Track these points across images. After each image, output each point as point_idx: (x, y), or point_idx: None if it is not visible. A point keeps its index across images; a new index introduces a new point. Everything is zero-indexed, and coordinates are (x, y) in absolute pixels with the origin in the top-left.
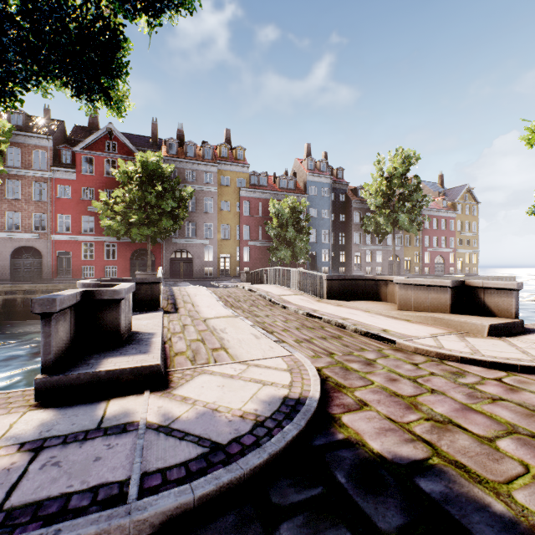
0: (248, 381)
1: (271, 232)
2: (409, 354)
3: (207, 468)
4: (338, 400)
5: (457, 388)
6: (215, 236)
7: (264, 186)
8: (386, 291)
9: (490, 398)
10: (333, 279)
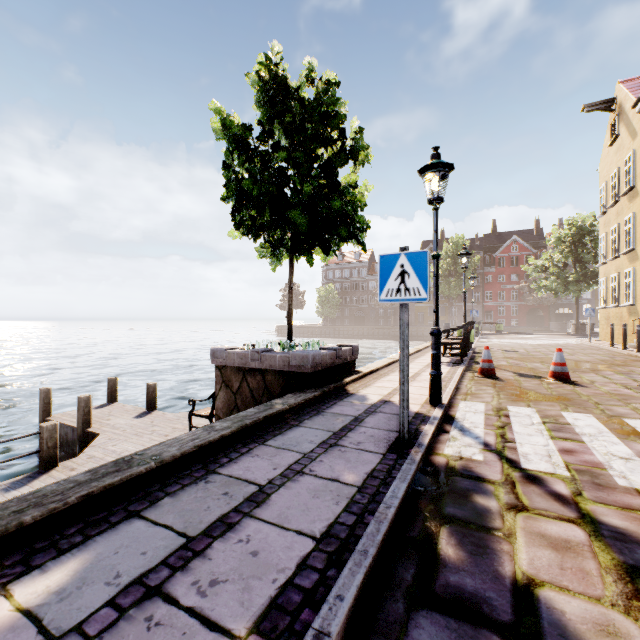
0: None
1: None
2: None
3: None
4: None
5: None
6: (592, 297)
7: None
8: None
9: None
10: None
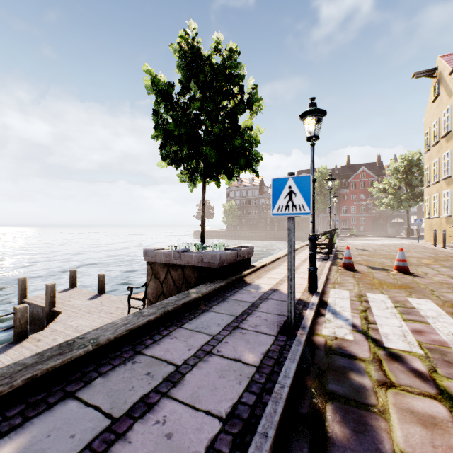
0: None
1: None
2: None
3: None
4: None
5: None
6: (417, 210)
7: None
8: None
9: None
10: None
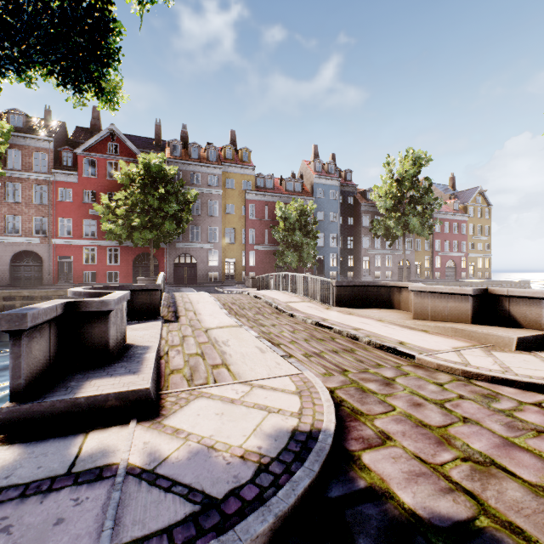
0: (251, 407)
1: (277, 236)
2: (431, 372)
3: (196, 538)
4: (356, 432)
5: (493, 416)
6: (220, 241)
7: (270, 189)
8: (399, 298)
9: (534, 429)
10: (343, 285)
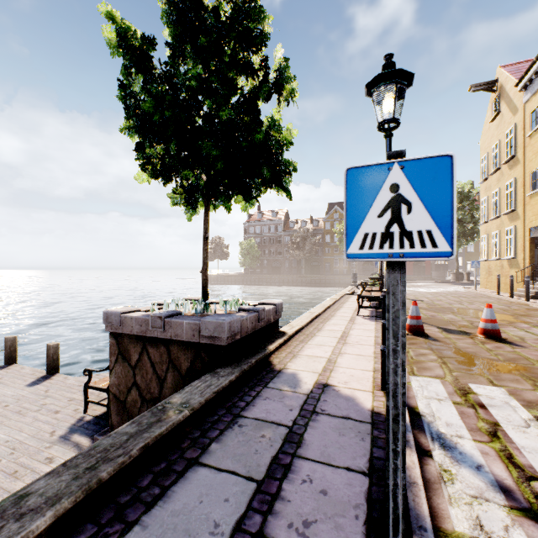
0: None
1: None
2: None
3: None
4: None
5: None
6: (463, 251)
7: None
8: None
9: None
10: None
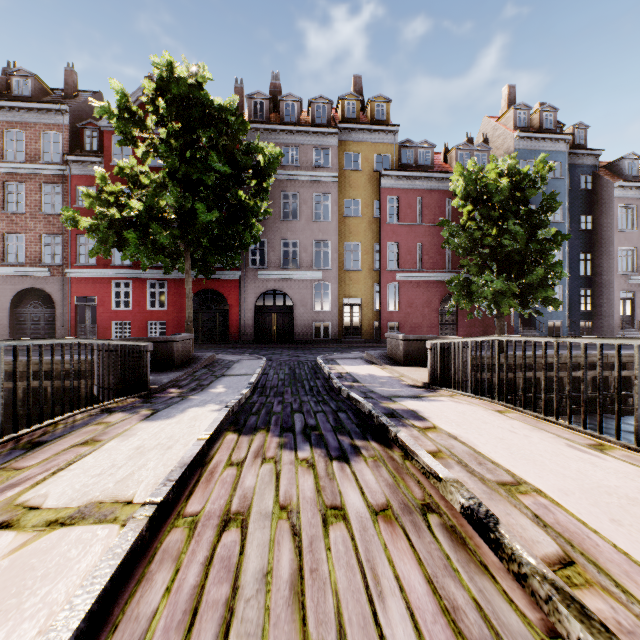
0: None
1: (456, 242)
2: None
3: None
4: None
5: None
6: (333, 265)
7: (426, 168)
8: None
9: None
10: None
